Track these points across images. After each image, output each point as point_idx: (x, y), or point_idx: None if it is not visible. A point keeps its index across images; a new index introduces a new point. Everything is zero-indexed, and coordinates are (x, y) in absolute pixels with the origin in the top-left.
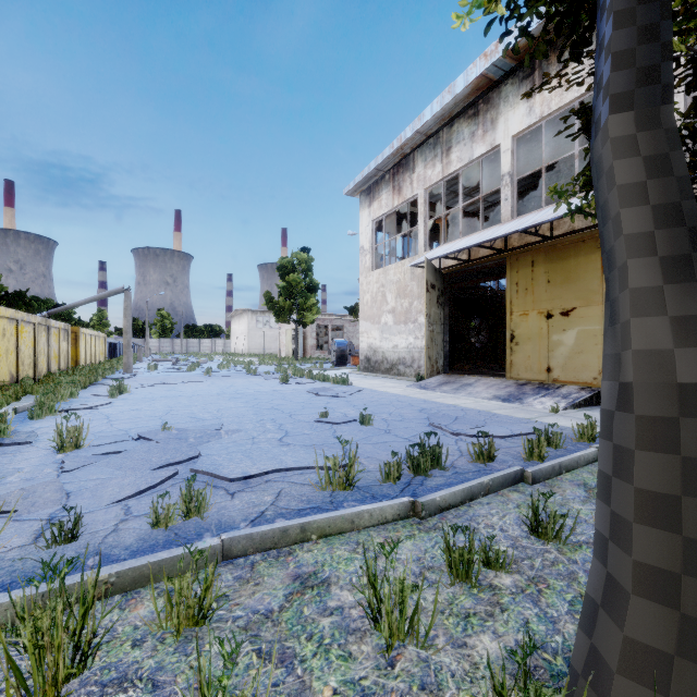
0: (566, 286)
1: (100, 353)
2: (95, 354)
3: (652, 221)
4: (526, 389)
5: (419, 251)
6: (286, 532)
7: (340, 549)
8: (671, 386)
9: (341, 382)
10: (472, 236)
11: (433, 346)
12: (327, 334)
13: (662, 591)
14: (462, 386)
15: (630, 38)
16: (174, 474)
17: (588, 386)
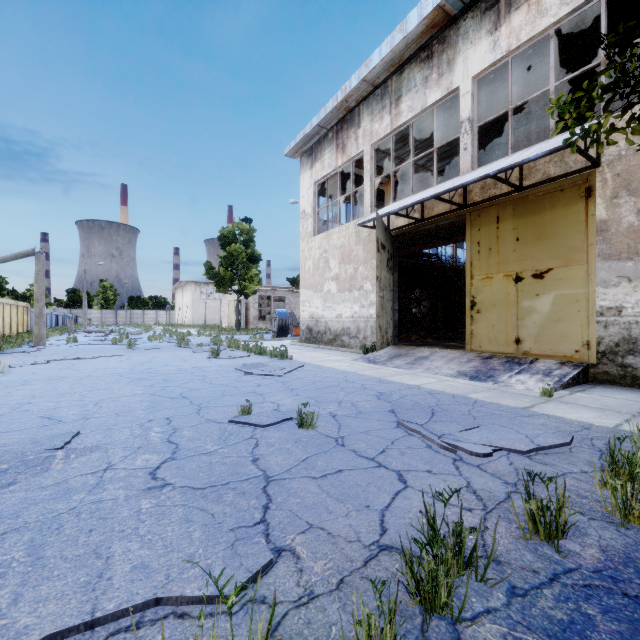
0: (540, 244)
1: (20, 324)
2: (10, 325)
3: None
4: (494, 363)
5: (365, 212)
6: None
7: None
8: None
9: (279, 356)
10: (426, 191)
11: (384, 315)
12: (270, 306)
13: None
14: (416, 359)
15: None
16: None
17: (568, 360)
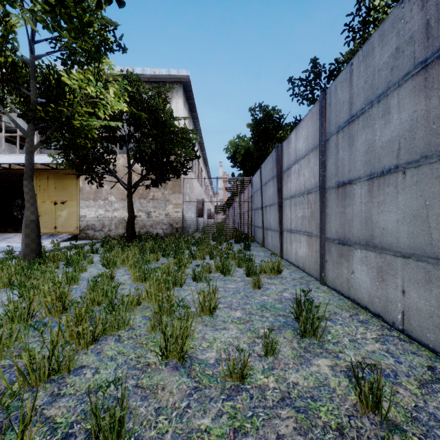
0: (63, 191)
1: None
2: None
3: (30, 198)
4: (43, 237)
5: None
6: None
7: None
8: (30, 220)
9: None
10: (11, 156)
11: None
12: None
13: (29, 246)
14: (4, 238)
15: (28, 170)
16: None
17: (72, 233)
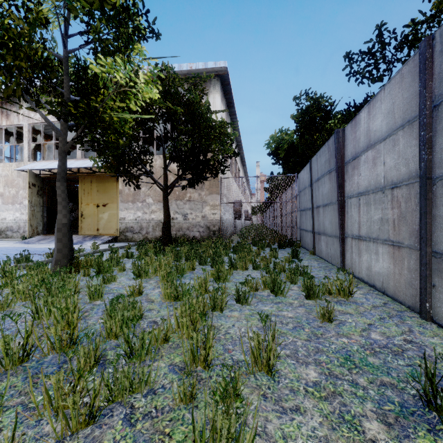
0: (105, 194)
1: None
2: None
3: (62, 200)
4: (87, 238)
5: (25, 160)
6: None
7: None
8: (62, 223)
9: None
10: None
11: (35, 219)
12: None
13: (61, 251)
14: (53, 240)
15: (60, 170)
16: None
17: (112, 235)
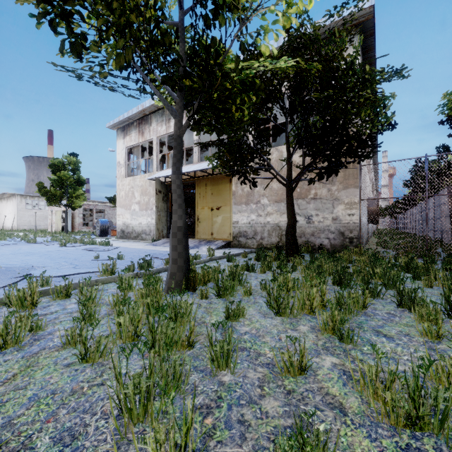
0: (218, 197)
1: None
2: None
3: (177, 197)
4: (202, 243)
5: (154, 170)
6: (90, 282)
7: (110, 285)
8: (177, 227)
9: (105, 244)
10: None
11: (160, 223)
12: (91, 215)
13: (175, 262)
14: None
15: (175, 160)
16: (23, 278)
17: (226, 240)
